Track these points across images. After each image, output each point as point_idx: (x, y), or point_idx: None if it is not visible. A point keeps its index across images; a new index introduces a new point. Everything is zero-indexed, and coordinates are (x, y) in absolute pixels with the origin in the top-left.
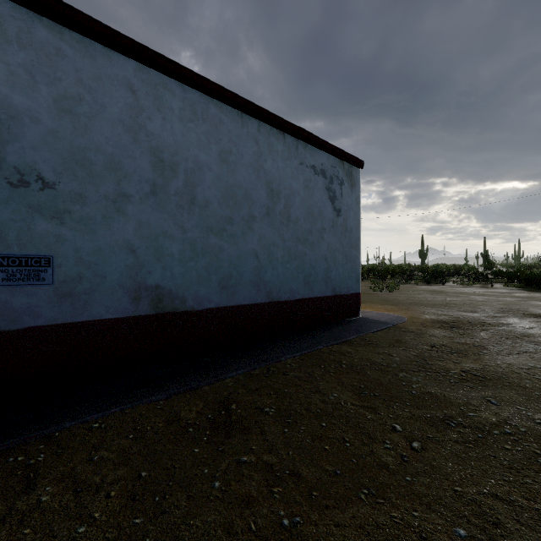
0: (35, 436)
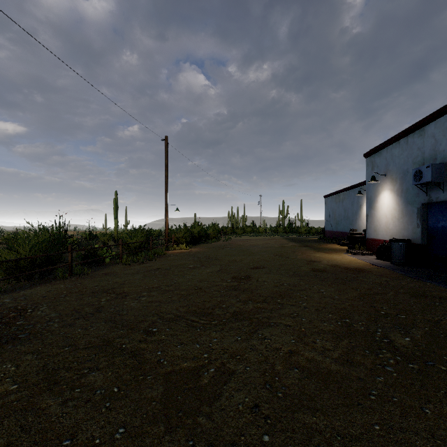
0: (420, 279)
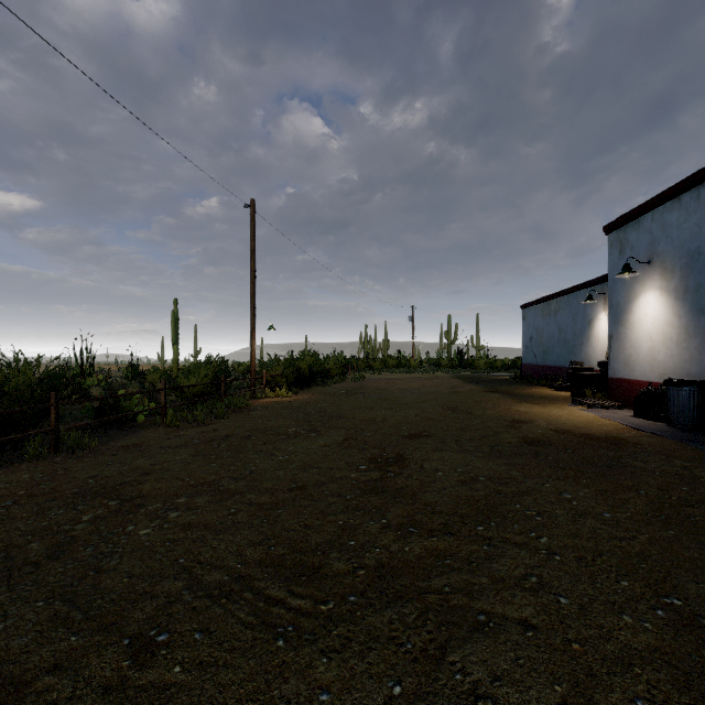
0: None
